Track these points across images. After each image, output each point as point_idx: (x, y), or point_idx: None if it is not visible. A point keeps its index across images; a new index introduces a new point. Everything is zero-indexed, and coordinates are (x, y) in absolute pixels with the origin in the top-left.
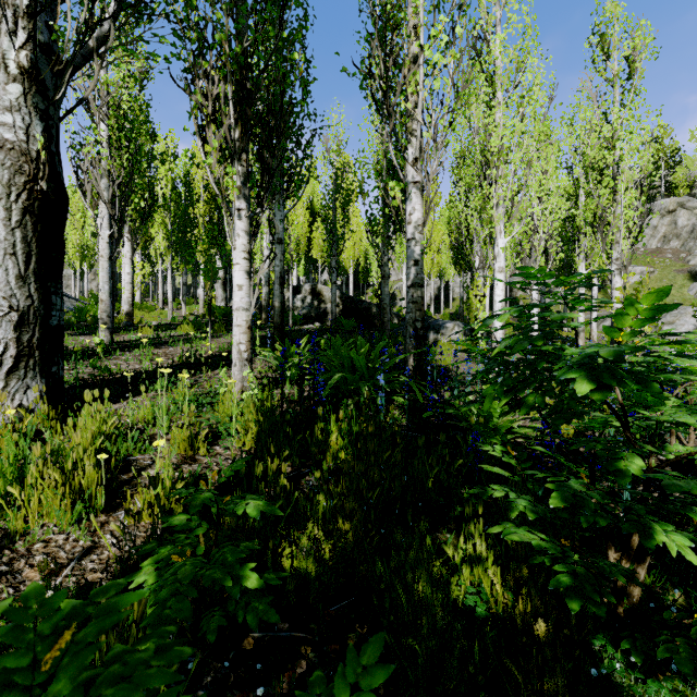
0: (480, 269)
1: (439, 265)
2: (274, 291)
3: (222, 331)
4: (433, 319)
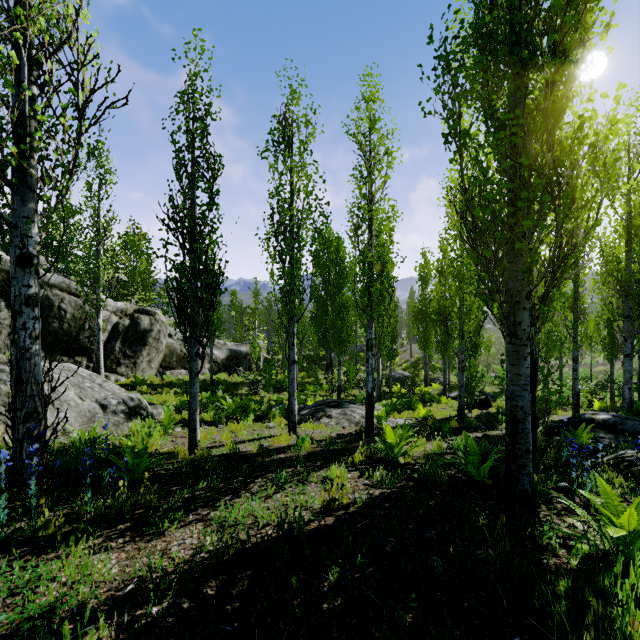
0: None
1: None
2: None
3: None
4: None
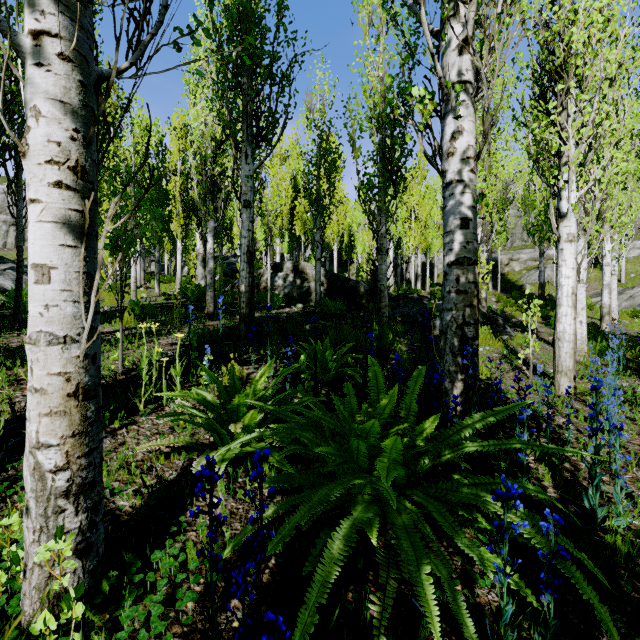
0: (483, 243)
1: (426, 240)
2: (240, 270)
3: (179, 321)
4: (427, 299)
